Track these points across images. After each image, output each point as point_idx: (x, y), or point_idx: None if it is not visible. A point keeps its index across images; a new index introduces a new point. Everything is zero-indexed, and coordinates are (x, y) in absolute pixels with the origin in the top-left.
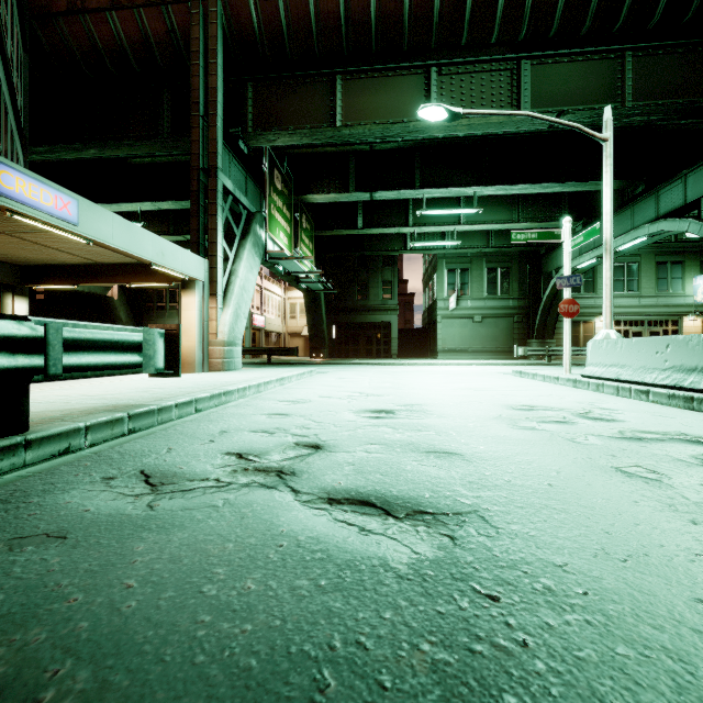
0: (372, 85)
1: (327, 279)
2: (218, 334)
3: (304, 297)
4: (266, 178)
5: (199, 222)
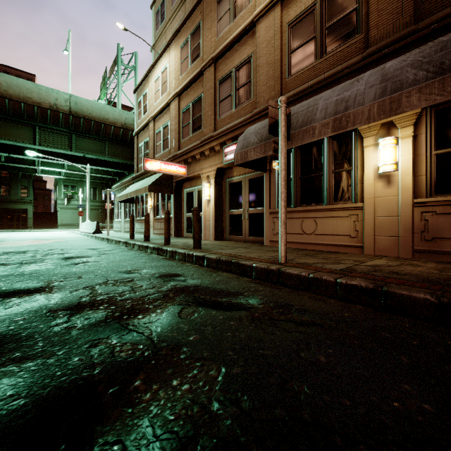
0: (8, 125)
1: None
2: None
3: None
4: None
5: None
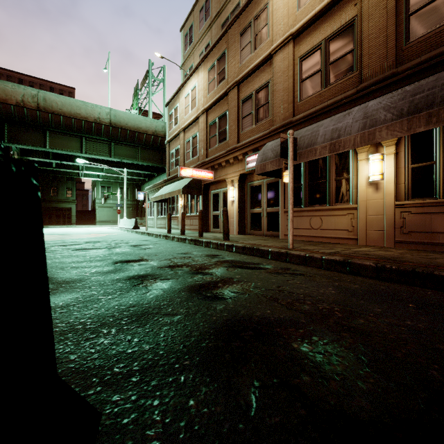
0: (61, 137)
1: None
2: None
3: None
4: (11, 155)
5: None
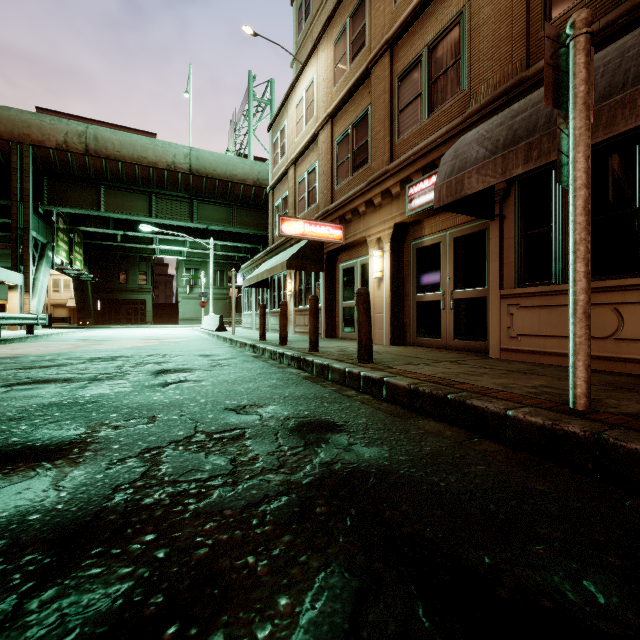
0: (122, 194)
1: (93, 266)
2: (30, 311)
3: (73, 281)
4: (54, 223)
5: (17, 255)
